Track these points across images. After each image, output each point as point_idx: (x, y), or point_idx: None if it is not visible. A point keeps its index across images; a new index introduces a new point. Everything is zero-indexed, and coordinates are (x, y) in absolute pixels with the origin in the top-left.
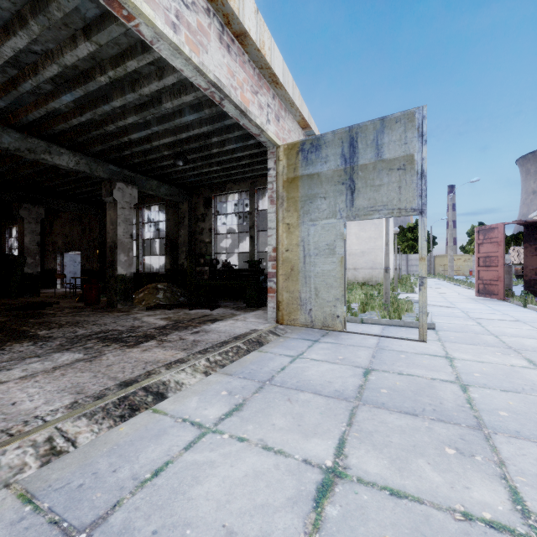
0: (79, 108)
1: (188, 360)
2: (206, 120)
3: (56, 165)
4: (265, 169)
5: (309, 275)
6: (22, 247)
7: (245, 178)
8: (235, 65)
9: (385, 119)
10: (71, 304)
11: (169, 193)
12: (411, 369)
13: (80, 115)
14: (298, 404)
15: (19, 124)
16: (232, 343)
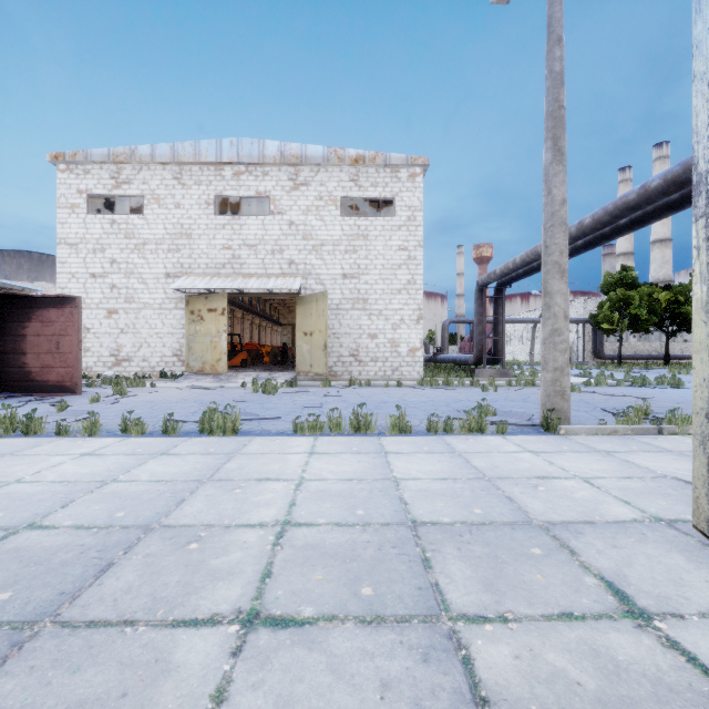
0: None
1: None
2: None
3: None
4: None
5: None
6: None
7: None
8: None
9: None
10: None
11: None
12: None
13: None
14: None
15: None
16: None
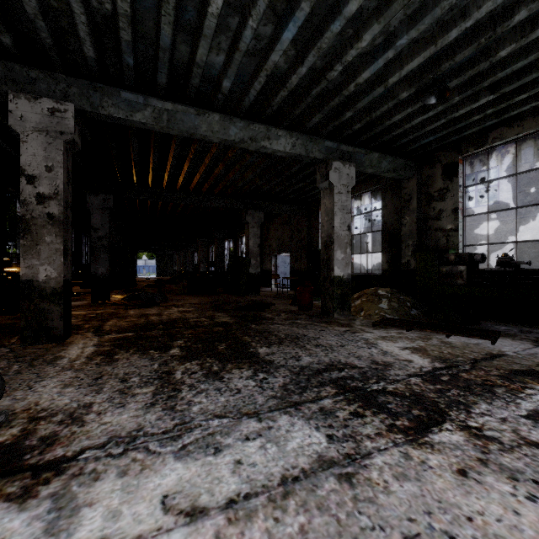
0: (299, 54)
1: None
2: None
3: (274, 153)
4: None
5: None
6: (247, 249)
7: (536, 109)
8: None
9: None
10: (285, 307)
11: (392, 168)
12: None
13: (300, 64)
14: None
15: (243, 111)
16: None
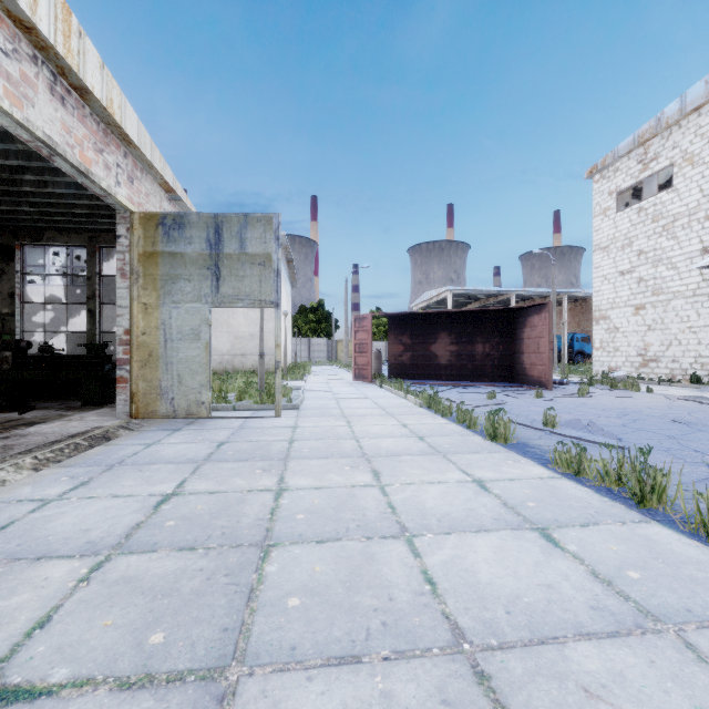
0: None
1: (5, 461)
2: (17, 152)
3: None
4: (113, 223)
5: (171, 361)
6: None
7: (79, 228)
8: (72, 120)
9: (248, 216)
10: None
11: None
12: (260, 437)
13: None
14: (149, 472)
15: None
16: (67, 441)
